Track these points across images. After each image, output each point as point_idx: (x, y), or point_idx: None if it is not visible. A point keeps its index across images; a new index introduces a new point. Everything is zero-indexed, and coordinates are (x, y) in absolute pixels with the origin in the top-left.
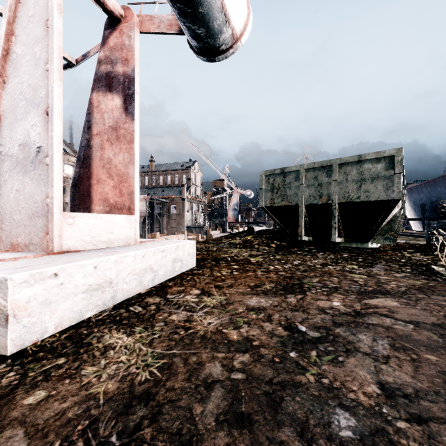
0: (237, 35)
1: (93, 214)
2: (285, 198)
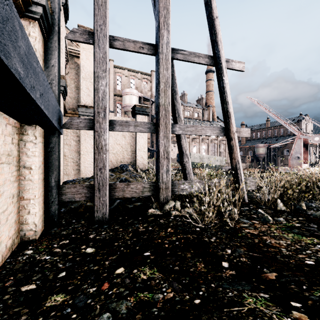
0: None
1: (304, 164)
2: None
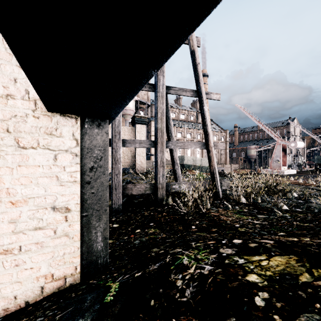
0: (302, 147)
1: (283, 166)
2: (320, 162)
